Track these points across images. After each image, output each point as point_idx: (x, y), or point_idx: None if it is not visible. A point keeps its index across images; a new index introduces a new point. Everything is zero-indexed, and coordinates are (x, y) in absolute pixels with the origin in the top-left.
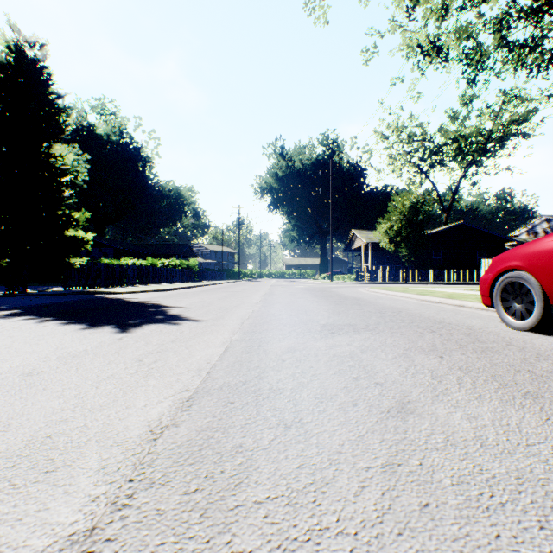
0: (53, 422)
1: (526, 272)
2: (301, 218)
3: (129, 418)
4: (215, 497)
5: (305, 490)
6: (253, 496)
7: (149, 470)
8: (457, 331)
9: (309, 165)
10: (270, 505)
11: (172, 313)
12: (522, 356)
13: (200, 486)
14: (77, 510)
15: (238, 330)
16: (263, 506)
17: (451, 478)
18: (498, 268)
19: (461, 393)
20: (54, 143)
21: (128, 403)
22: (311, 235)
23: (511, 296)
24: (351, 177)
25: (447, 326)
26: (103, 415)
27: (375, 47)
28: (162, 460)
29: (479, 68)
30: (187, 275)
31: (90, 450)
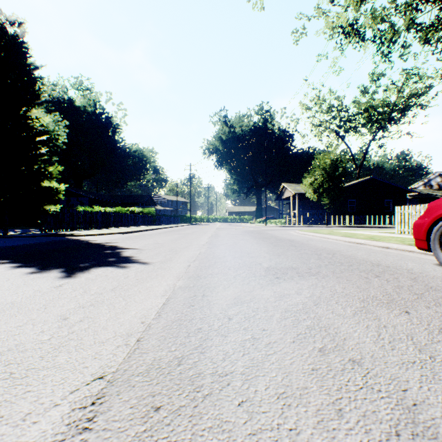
0: None
1: None
2: (240, 173)
3: None
4: None
5: None
6: None
7: None
8: (401, 275)
9: (247, 131)
10: None
11: (124, 255)
12: None
13: None
14: None
15: (183, 274)
16: None
17: None
18: (437, 213)
19: None
20: (31, 107)
21: (2, 410)
22: (249, 187)
23: None
24: (281, 140)
25: (386, 269)
26: None
27: (303, 28)
28: None
29: (392, 45)
30: (148, 219)
31: None
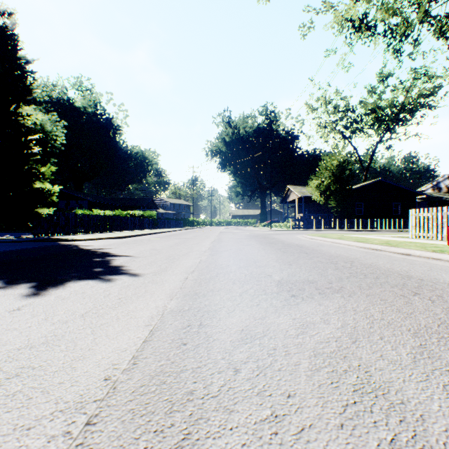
0: None
1: None
2: (244, 176)
3: None
4: None
5: None
6: None
7: None
8: (444, 292)
9: (251, 132)
10: None
11: (114, 264)
12: None
13: None
14: None
15: (177, 291)
16: None
17: None
18: None
19: None
20: (22, 103)
21: None
22: (253, 190)
23: None
24: (286, 142)
25: (422, 283)
26: None
27: (311, 22)
28: None
29: (405, 39)
30: (149, 223)
31: None
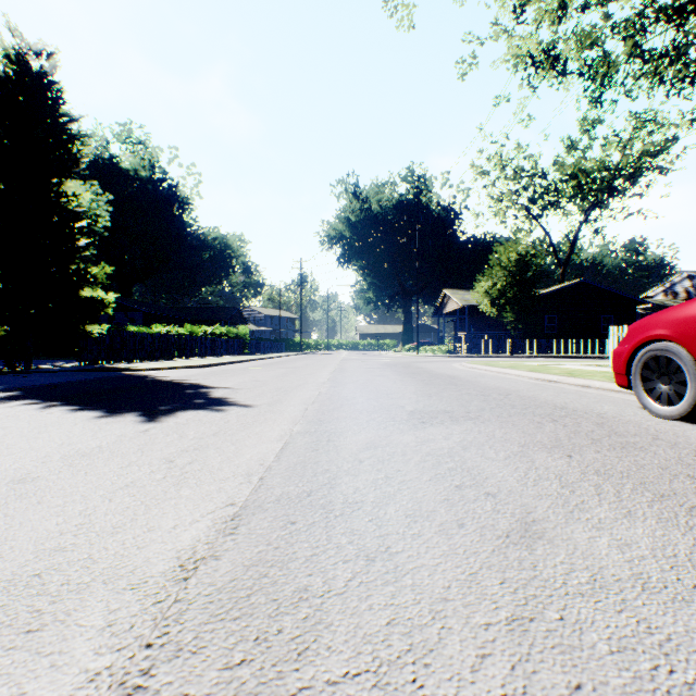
0: (45, 552)
1: (675, 343)
2: (379, 274)
3: (151, 546)
4: (269, 673)
5: (400, 661)
6: (325, 672)
7: (176, 629)
8: (585, 420)
9: (390, 208)
10: (350, 688)
11: (215, 395)
12: (676, 455)
13: (248, 656)
14: (66, 695)
15: (300, 419)
16: (340, 690)
17: (608, 641)
18: (638, 338)
19: (604, 508)
20: (65, 178)
21: (151, 523)
22: (392, 296)
23: (656, 375)
24: (442, 223)
25: (571, 413)
26: (115, 541)
27: (474, 57)
28: (195, 612)
29: (606, 84)
30: (236, 346)
31: (93, 596)
